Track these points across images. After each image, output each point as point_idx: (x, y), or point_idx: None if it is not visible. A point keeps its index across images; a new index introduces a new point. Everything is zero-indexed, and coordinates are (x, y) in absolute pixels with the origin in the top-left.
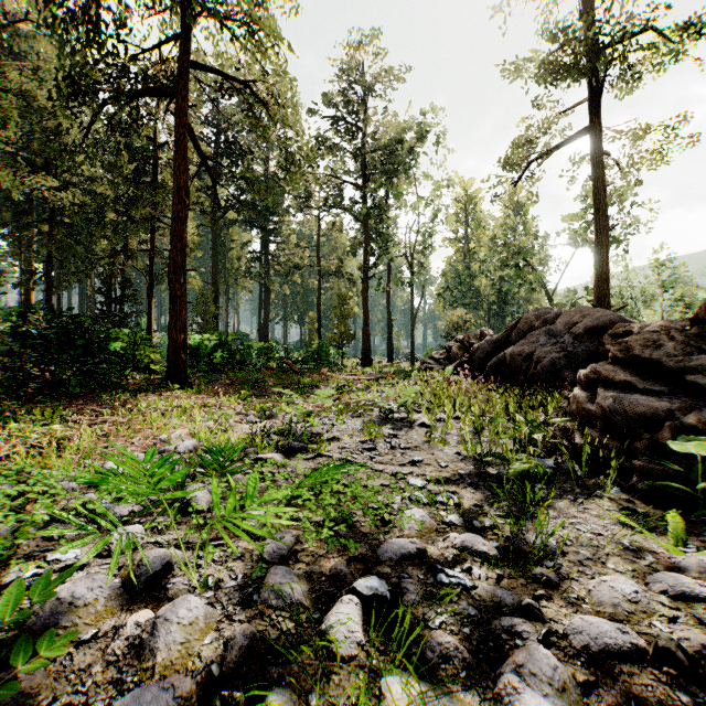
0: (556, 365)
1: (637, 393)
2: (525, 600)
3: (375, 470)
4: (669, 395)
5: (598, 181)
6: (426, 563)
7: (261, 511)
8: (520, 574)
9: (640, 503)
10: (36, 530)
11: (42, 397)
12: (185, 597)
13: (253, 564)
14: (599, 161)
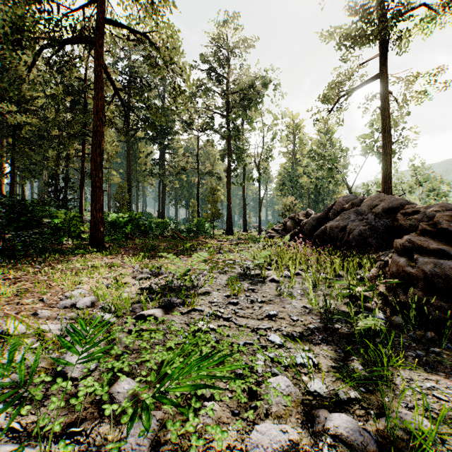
0: (363, 235)
1: (448, 259)
2: None
3: (239, 325)
4: None
5: (384, 111)
6: None
7: (131, 381)
8: None
9: None
10: None
11: None
12: None
13: None
14: (384, 98)
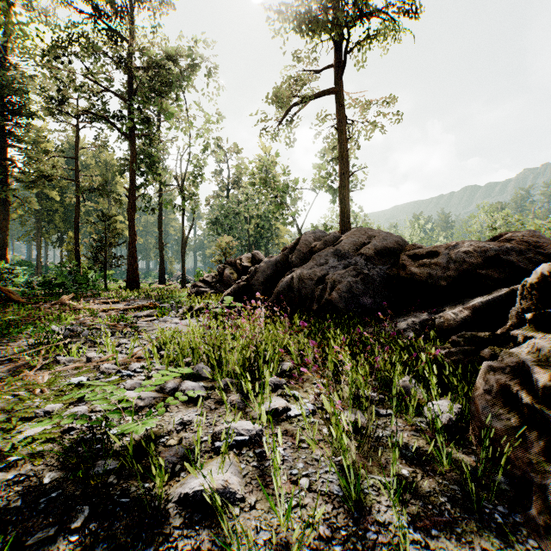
0: (354, 291)
1: None
2: None
3: None
4: None
5: (342, 134)
6: None
7: None
8: None
9: None
10: None
11: None
12: None
13: None
14: (342, 118)
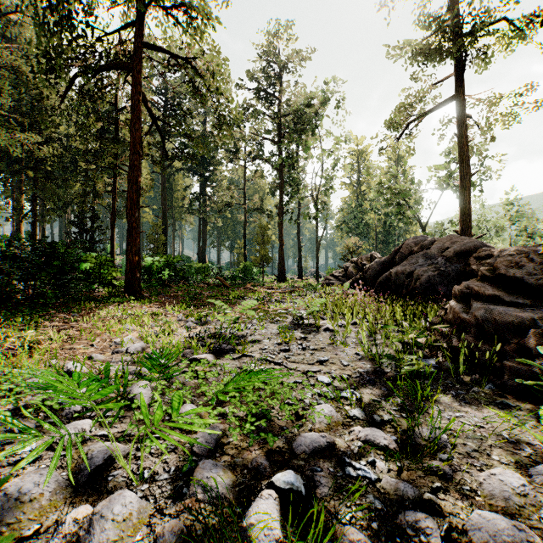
0: (432, 281)
1: (503, 305)
2: (426, 495)
3: (290, 368)
4: (531, 307)
5: (462, 137)
6: (335, 455)
7: (194, 406)
8: (417, 466)
9: (511, 398)
10: (2, 423)
11: (25, 307)
12: (121, 492)
13: (184, 457)
14: (463, 122)
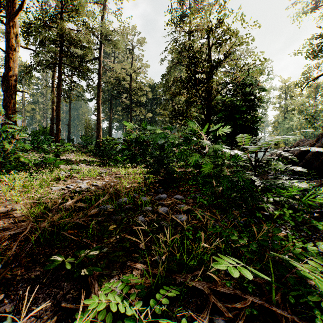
0: None
1: None
2: None
3: None
4: None
5: None
6: None
7: None
8: None
9: None
10: None
11: None
12: None
13: None
14: None
